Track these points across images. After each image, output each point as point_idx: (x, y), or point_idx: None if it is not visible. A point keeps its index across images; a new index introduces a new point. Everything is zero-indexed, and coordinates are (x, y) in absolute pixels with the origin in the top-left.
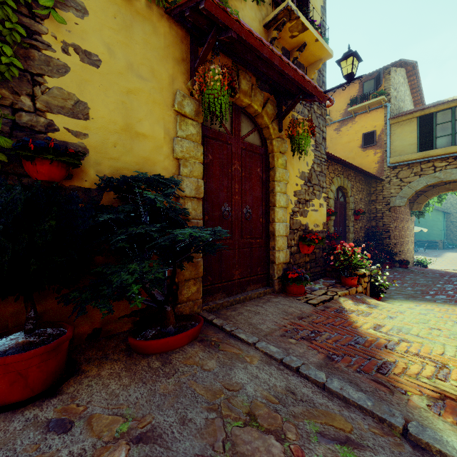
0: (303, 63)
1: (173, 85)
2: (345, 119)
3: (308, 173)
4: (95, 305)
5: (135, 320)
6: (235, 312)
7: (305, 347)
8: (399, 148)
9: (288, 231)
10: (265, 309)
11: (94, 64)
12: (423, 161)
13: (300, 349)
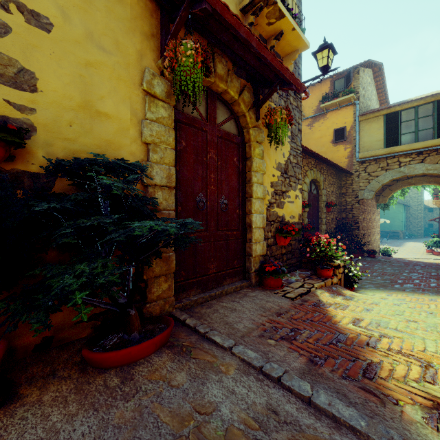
0: (279, 53)
1: (142, 62)
2: (318, 115)
3: (284, 164)
4: (26, 320)
5: (95, 325)
6: (210, 309)
7: (285, 349)
8: (367, 143)
9: (265, 223)
10: (242, 305)
11: (44, 28)
12: (389, 156)
13: (280, 352)
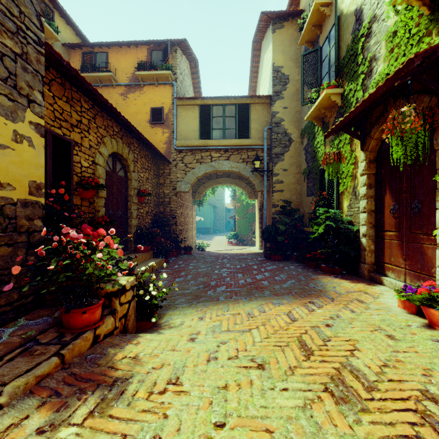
0: None
1: None
2: (133, 85)
3: None
4: None
5: None
6: None
7: None
8: (184, 132)
9: None
10: None
11: None
12: (203, 148)
13: None
